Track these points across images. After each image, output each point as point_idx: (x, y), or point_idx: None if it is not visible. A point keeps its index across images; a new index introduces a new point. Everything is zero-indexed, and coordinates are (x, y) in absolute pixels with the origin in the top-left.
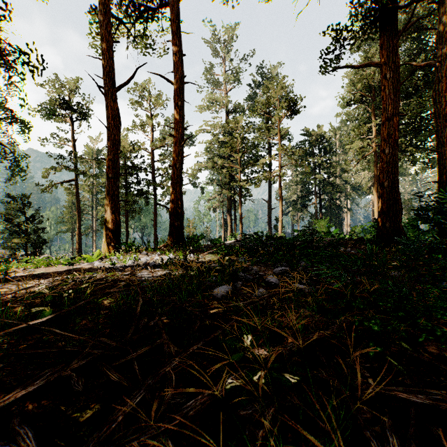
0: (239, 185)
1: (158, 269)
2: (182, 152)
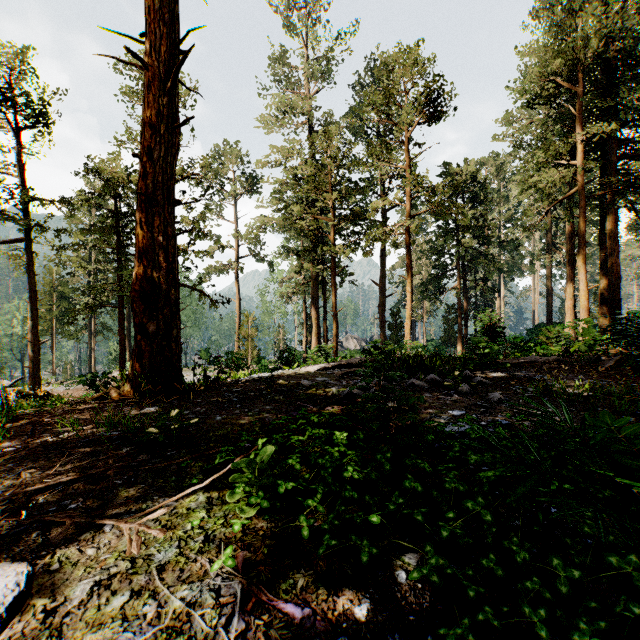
0: (333, 252)
1: None
2: (172, 116)
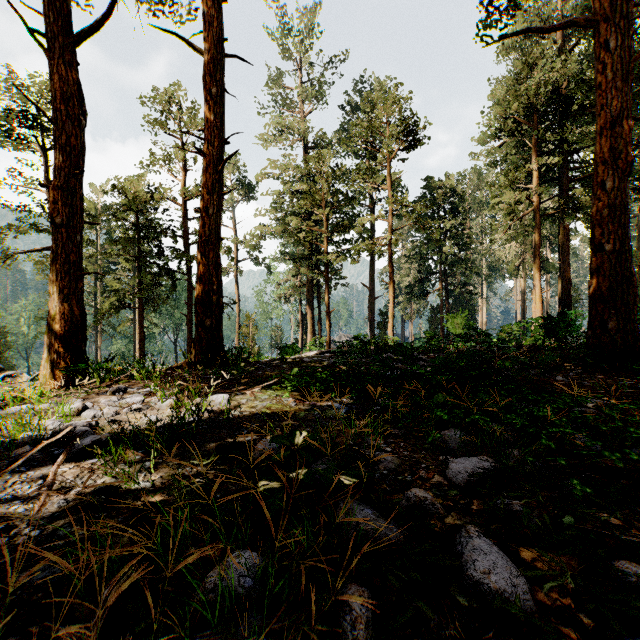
0: (326, 260)
1: (97, 460)
2: (220, 185)
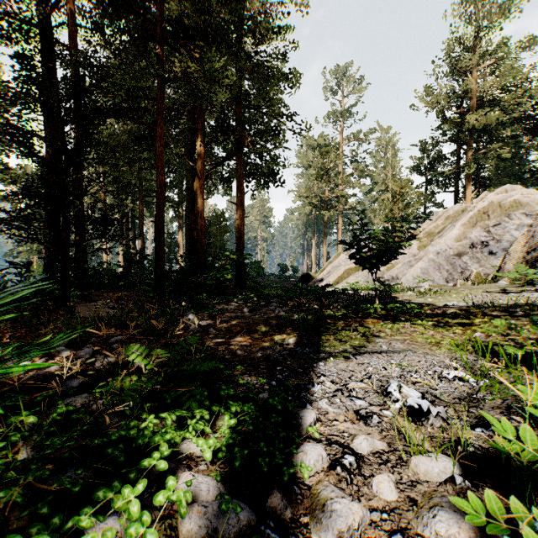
0: None
1: None
2: None
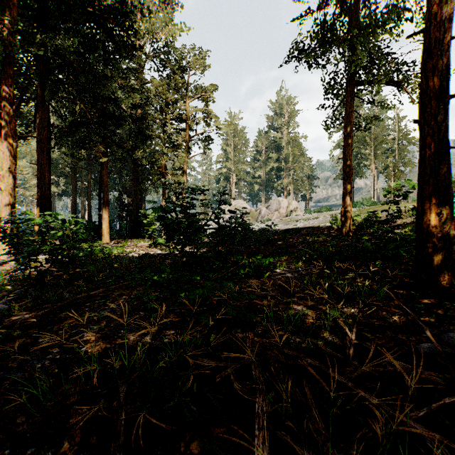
0: None
1: None
2: None
